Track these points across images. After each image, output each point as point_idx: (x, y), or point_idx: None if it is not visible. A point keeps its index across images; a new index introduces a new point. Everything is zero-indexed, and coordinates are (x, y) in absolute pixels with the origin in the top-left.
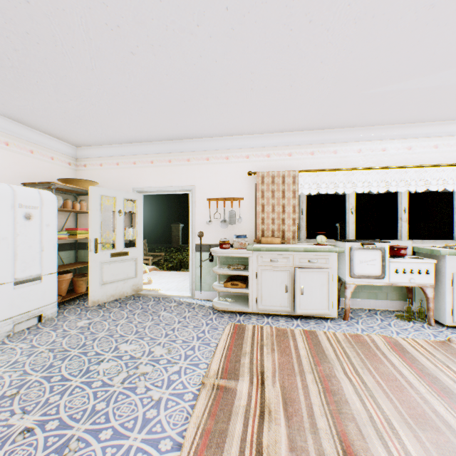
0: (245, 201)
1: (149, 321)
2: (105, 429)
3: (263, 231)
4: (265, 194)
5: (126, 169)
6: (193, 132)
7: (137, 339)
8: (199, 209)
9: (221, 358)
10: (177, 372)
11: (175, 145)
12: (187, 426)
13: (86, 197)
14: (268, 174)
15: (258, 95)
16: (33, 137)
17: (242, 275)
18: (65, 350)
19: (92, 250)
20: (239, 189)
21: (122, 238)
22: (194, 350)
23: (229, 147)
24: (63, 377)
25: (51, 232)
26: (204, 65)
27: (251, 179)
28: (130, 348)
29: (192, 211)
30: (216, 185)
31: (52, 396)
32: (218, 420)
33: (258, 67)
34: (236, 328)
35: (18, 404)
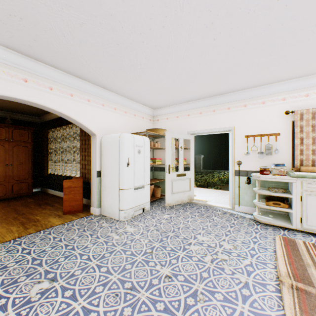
0: (281, 136)
1: (207, 222)
2: (215, 292)
3: (301, 160)
4: (303, 129)
5: (182, 120)
6: (235, 87)
7: (205, 233)
8: (237, 144)
9: (285, 263)
10: (249, 265)
11: (218, 99)
12: (282, 312)
13: (158, 139)
14: (307, 111)
15: (312, 43)
16: (135, 107)
17: (279, 197)
18: (165, 232)
19: (167, 172)
20: (274, 127)
21: (182, 164)
22: (255, 251)
23: (265, 94)
24: (172, 249)
25: (147, 160)
26: (269, 31)
27: (288, 117)
28: (204, 239)
29: (232, 146)
30: (253, 125)
31: (171, 259)
32: None
33: None
34: (286, 241)
35: (155, 258)
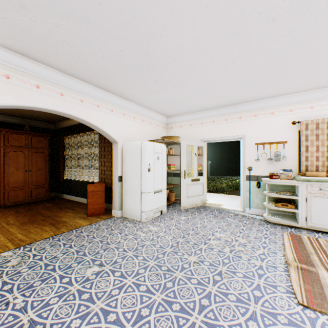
0: (288, 144)
1: (222, 222)
2: (236, 272)
3: (306, 166)
4: (308, 138)
5: (196, 128)
6: (246, 99)
7: (222, 231)
8: (248, 151)
9: (292, 252)
10: (262, 254)
11: (230, 109)
12: (289, 284)
13: (172, 146)
14: (311, 122)
15: (315, 66)
16: (151, 115)
17: (286, 199)
18: (185, 230)
19: (183, 177)
20: (282, 135)
21: (196, 170)
22: (267, 244)
23: (273, 105)
24: (195, 243)
25: (165, 166)
26: (278, 57)
27: (294, 127)
28: (221, 235)
29: (243, 153)
30: (262, 133)
31: (196, 250)
32: (312, 286)
33: (324, 48)
34: (293, 236)
35: (182, 250)
